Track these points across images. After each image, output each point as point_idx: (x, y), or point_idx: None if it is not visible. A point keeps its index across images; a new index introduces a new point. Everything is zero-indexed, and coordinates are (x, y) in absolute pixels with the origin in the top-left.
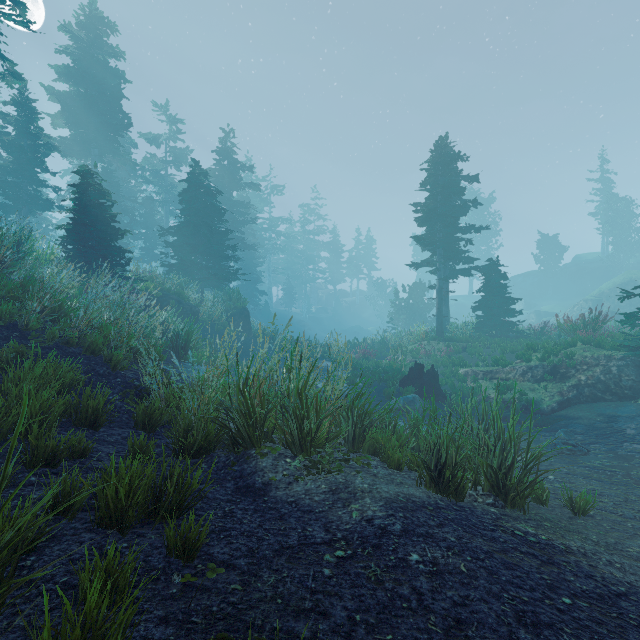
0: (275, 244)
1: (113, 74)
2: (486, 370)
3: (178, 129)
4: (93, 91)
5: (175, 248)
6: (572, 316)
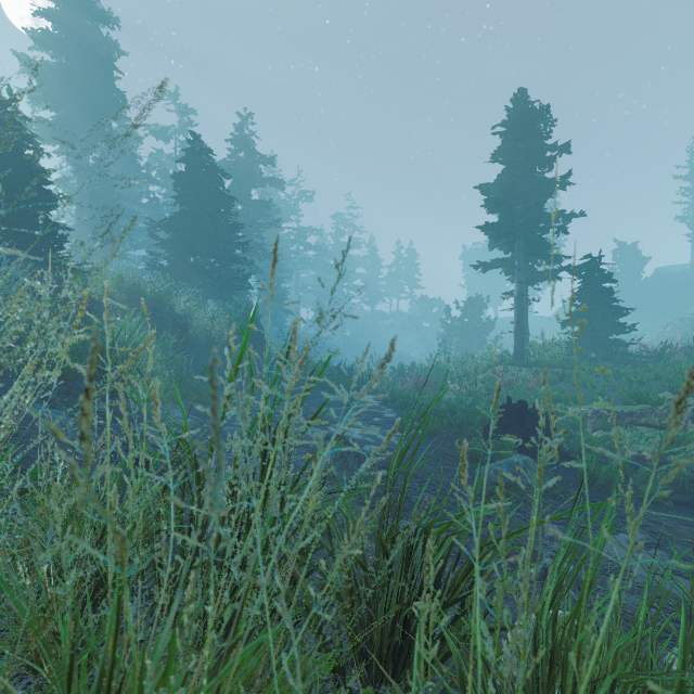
0: (304, 258)
1: (104, 44)
2: (620, 410)
3: (189, 120)
4: (80, 64)
5: (166, 245)
6: (664, 338)
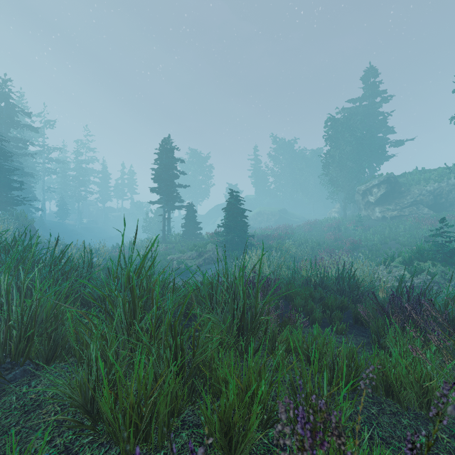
0: (49, 168)
1: None
2: (177, 256)
3: None
4: None
5: None
6: None
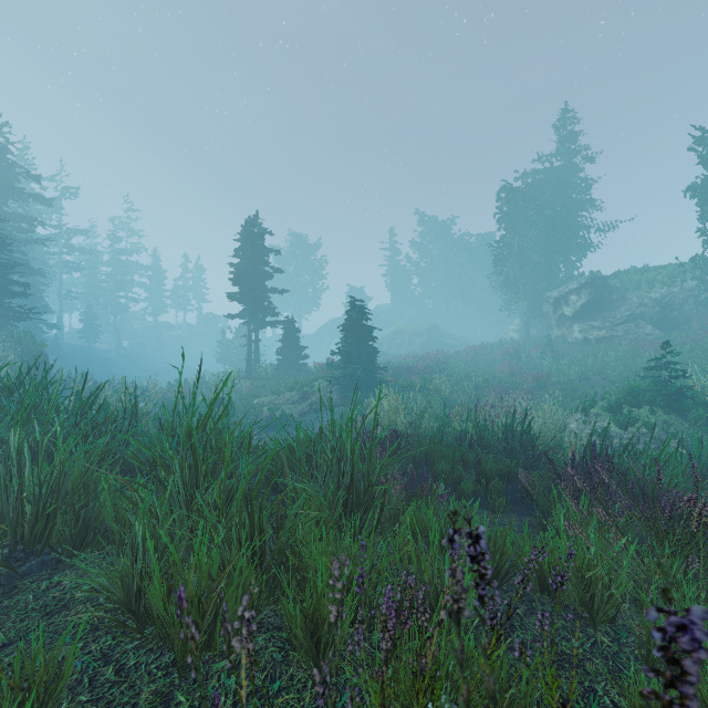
0: (69, 262)
1: None
2: (269, 399)
3: None
4: None
5: None
6: None
